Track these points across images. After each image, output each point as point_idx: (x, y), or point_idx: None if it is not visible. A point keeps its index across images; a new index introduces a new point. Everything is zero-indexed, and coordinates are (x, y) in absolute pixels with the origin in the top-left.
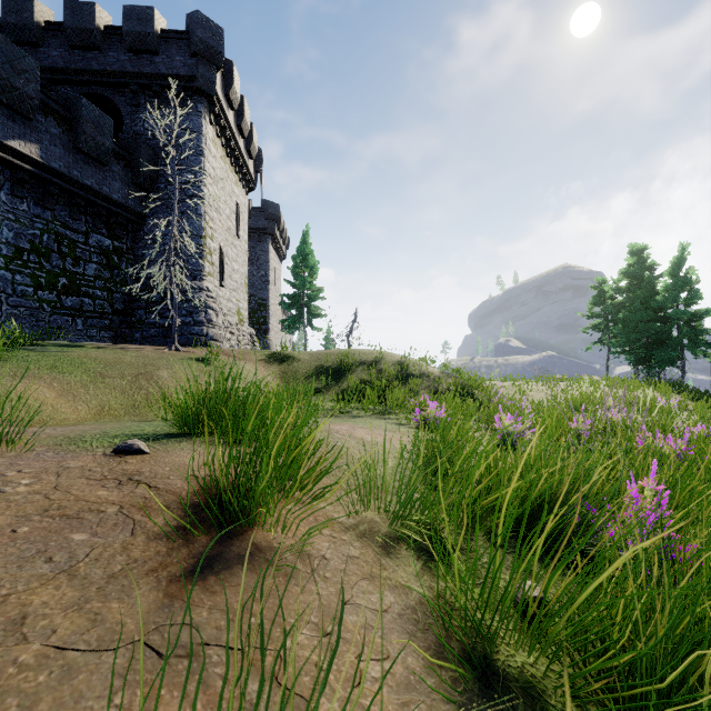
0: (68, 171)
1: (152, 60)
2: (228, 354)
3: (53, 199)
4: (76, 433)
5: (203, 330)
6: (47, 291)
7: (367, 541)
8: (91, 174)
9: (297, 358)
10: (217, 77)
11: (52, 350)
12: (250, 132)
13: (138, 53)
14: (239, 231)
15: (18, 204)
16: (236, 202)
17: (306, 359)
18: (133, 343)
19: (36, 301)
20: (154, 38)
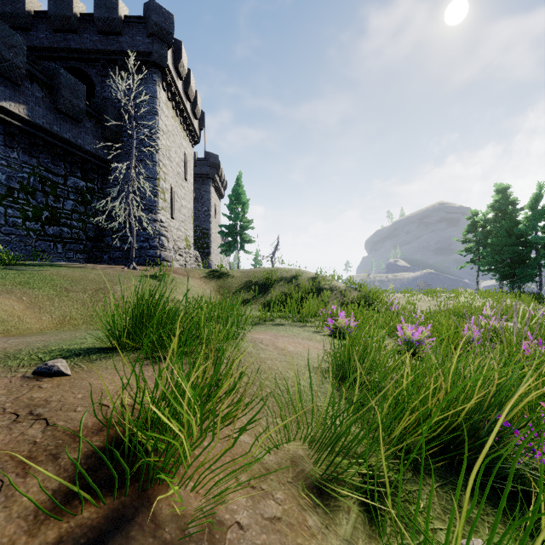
0: (49, 127)
1: (117, 40)
2: (175, 272)
3: (38, 149)
4: (18, 347)
5: (157, 253)
6: (33, 222)
7: (290, 489)
8: (68, 130)
9: (231, 275)
10: (168, 53)
11: (30, 269)
12: (195, 98)
13: (106, 35)
14: (186, 175)
15: (9, 153)
16: (184, 153)
17: (238, 276)
18: (102, 263)
19: (24, 230)
20: (119, 22)
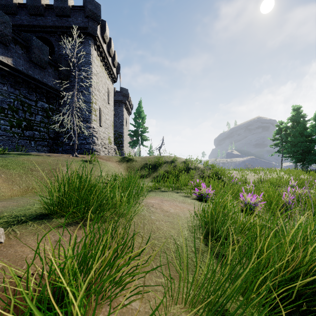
0: (26, 71)
1: (67, 20)
2: (101, 158)
3: (20, 84)
4: None
5: (91, 146)
6: (16, 128)
7: None
8: (38, 73)
9: (135, 160)
10: (98, 27)
11: (11, 156)
12: (114, 55)
13: (61, 17)
14: (109, 101)
15: (2, 87)
16: (107, 87)
17: (139, 160)
18: (58, 153)
19: (11, 133)
20: (68, 9)
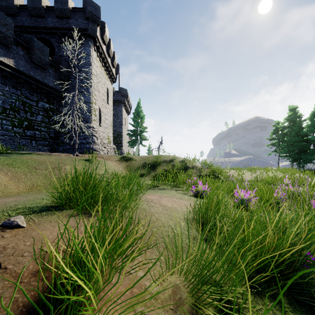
0: (28, 72)
1: (68, 21)
2: (101, 157)
3: (21, 85)
4: None
5: (91, 146)
6: (18, 128)
7: None
8: (39, 74)
9: (134, 159)
10: (97, 29)
11: (14, 156)
12: (113, 56)
13: (61, 18)
14: (108, 101)
15: (4, 87)
16: (107, 88)
17: (138, 159)
18: (59, 152)
19: (12, 133)
20: (68, 11)
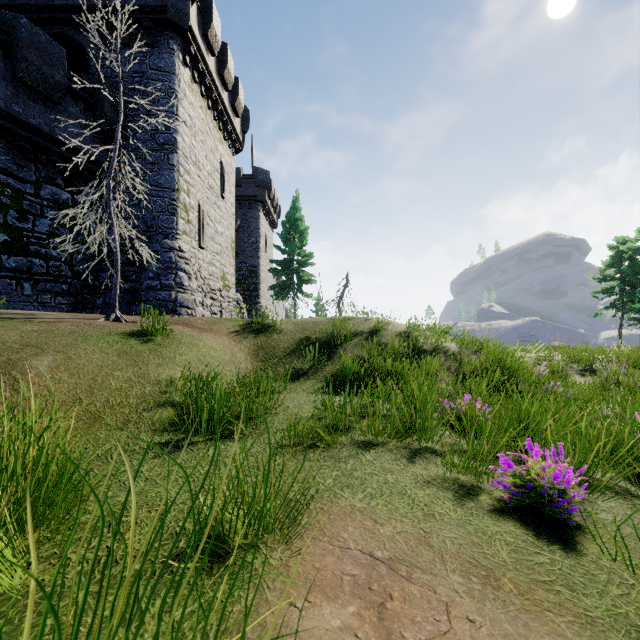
0: (5, 105)
1: None
2: (189, 325)
3: None
4: None
5: (172, 295)
6: None
7: None
8: (39, 113)
9: (278, 328)
10: (192, 11)
11: None
12: (235, 87)
13: None
14: (223, 192)
15: None
16: (220, 161)
17: (288, 329)
18: (94, 311)
19: None
20: None
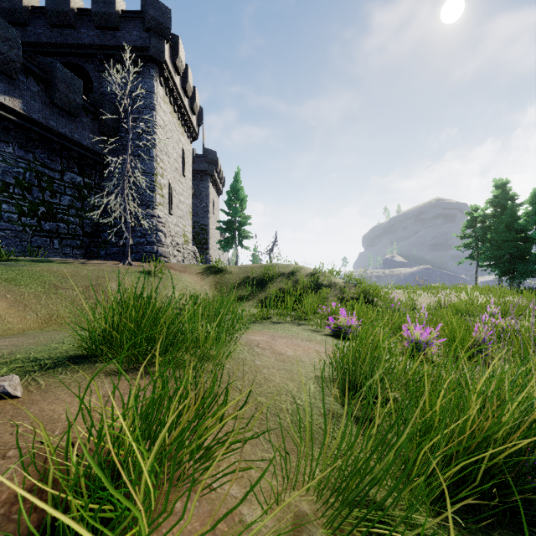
0: (45, 121)
1: (115, 35)
2: (172, 268)
3: (34, 144)
4: None
5: (154, 248)
6: (29, 217)
7: None
8: (65, 125)
9: (228, 271)
10: (166, 48)
11: (21, 265)
12: (193, 94)
13: (103, 30)
14: (184, 171)
15: (5, 148)
16: (182, 149)
17: (235, 271)
18: (99, 259)
19: (19, 225)
20: (116, 17)
